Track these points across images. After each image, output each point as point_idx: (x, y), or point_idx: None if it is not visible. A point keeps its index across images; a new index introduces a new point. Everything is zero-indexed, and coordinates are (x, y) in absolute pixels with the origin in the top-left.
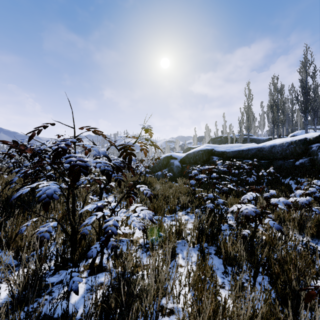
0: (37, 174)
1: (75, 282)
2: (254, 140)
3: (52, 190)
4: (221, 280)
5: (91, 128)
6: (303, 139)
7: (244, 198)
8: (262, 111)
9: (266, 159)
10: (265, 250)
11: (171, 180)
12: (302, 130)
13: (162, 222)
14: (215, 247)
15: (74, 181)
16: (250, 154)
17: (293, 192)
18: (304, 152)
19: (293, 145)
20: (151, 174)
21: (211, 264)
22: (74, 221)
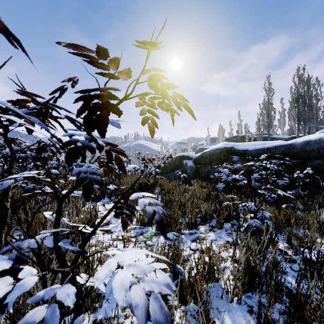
0: None
1: None
2: (274, 139)
3: None
4: None
5: None
6: None
7: None
8: (282, 108)
9: (297, 159)
10: None
11: (184, 183)
12: None
13: (179, 249)
14: (278, 303)
15: None
16: (278, 153)
17: None
18: None
19: None
20: (162, 175)
21: None
22: None
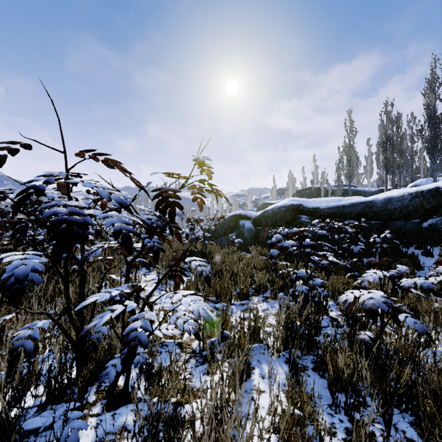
0: (18, 238)
1: (74, 431)
2: (358, 192)
3: (28, 268)
4: (329, 419)
5: (96, 153)
6: (434, 190)
7: (364, 279)
8: (369, 152)
9: (378, 219)
10: (406, 370)
11: (240, 249)
12: (427, 178)
13: (227, 315)
14: (313, 356)
15: (57, 251)
16: (355, 212)
17: (420, 267)
18: (436, 208)
19: (419, 198)
20: (213, 240)
21: (309, 388)
22: (83, 317)
